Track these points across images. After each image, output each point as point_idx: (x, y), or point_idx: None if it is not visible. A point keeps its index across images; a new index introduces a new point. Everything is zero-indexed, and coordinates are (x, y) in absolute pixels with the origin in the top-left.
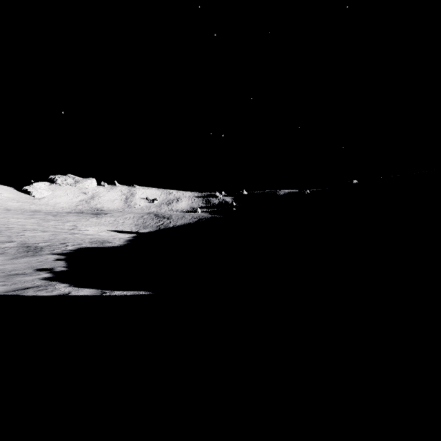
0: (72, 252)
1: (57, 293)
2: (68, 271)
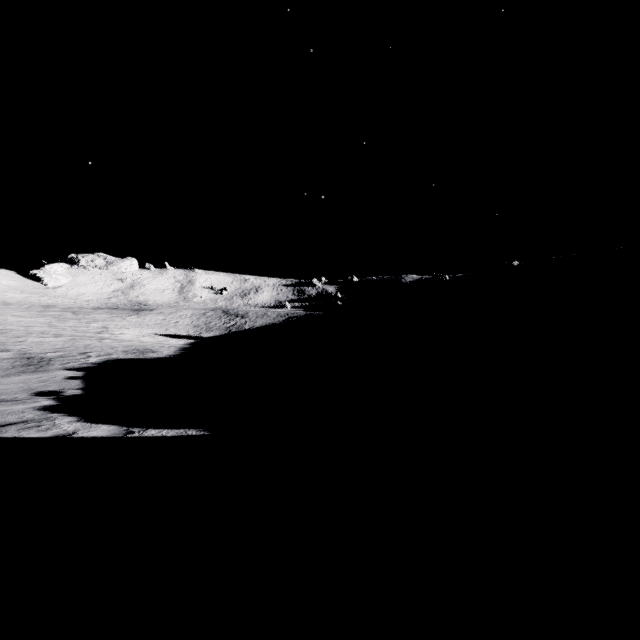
0: (95, 366)
1: (54, 432)
2: (83, 396)
